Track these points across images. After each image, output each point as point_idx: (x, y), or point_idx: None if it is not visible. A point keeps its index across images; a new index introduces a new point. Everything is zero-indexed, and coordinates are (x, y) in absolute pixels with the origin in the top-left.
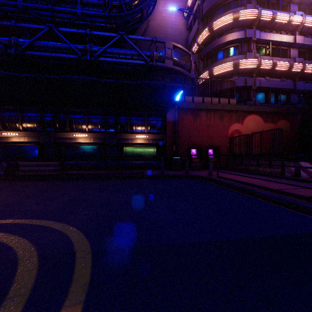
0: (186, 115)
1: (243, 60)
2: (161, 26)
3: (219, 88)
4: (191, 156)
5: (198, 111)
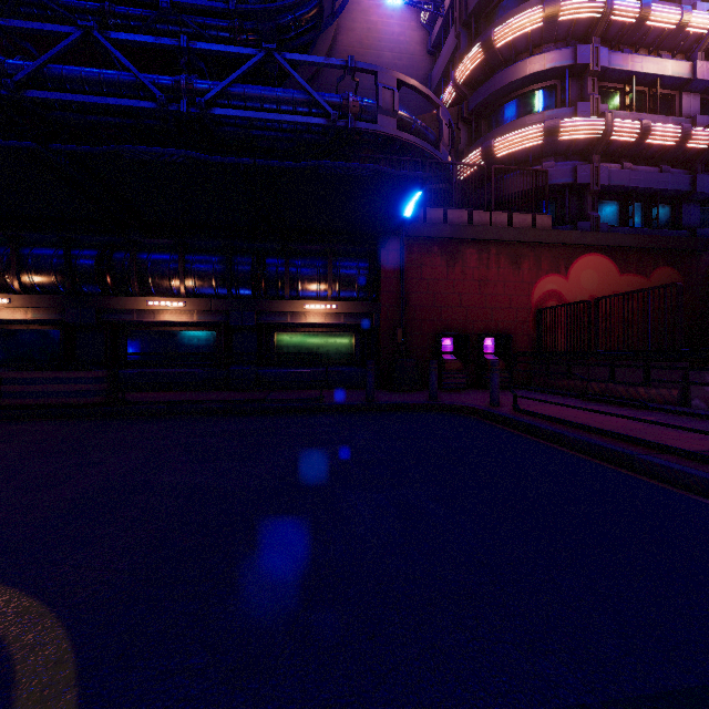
0: (430, 255)
1: (567, 120)
2: (367, 45)
3: (508, 191)
4: (441, 356)
5: (459, 246)
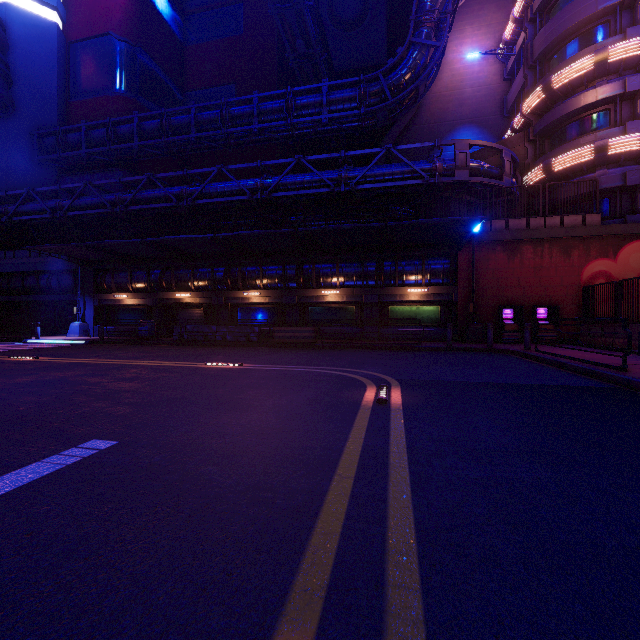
0: (494, 253)
1: (615, 139)
2: (451, 88)
3: (564, 196)
4: (502, 321)
5: (517, 244)
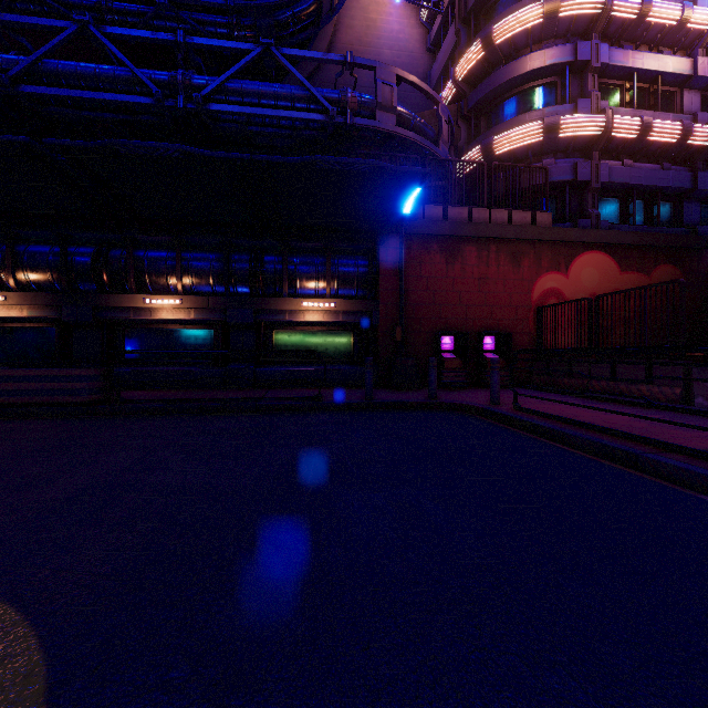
0: (429, 253)
1: (568, 117)
2: (366, 43)
3: (507, 188)
4: (440, 355)
5: (458, 243)
